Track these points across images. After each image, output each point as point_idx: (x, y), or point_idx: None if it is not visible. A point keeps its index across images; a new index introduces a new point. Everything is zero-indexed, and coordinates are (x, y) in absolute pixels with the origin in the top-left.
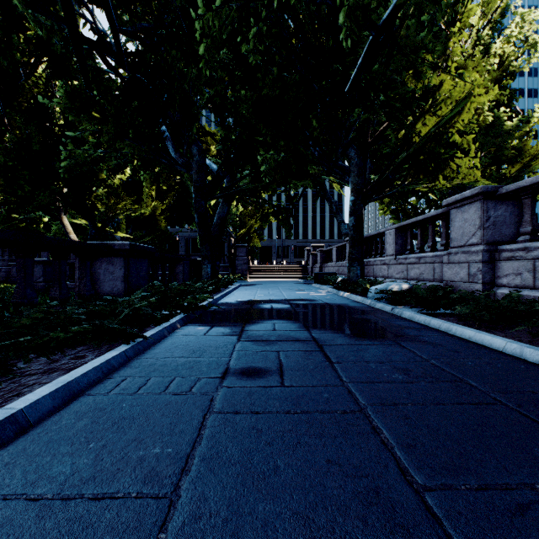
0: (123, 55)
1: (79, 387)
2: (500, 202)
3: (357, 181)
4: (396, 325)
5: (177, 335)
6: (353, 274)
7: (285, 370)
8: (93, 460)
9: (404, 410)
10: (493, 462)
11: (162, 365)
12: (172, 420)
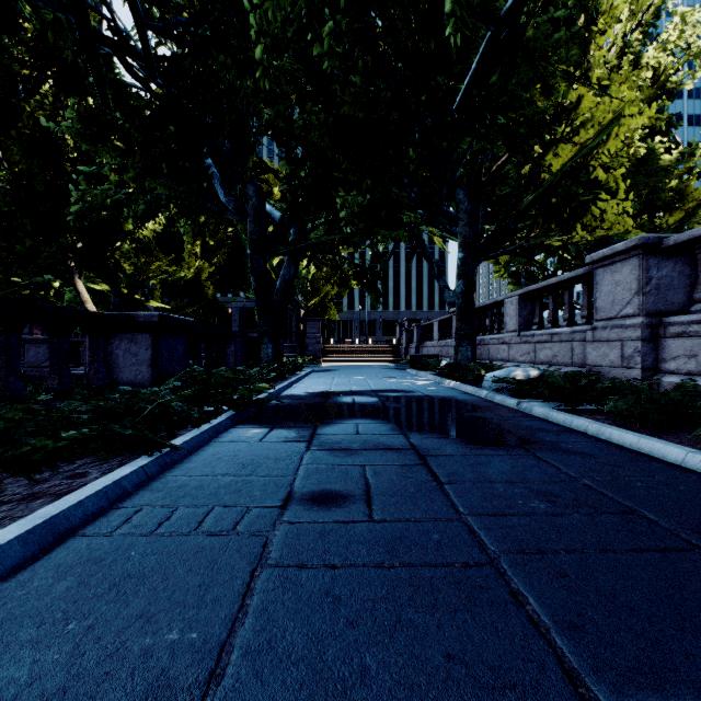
0: (152, 59)
1: (69, 524)
2: (665, 258)
3: (467, 232)
4: (525, 426)
5: (222, 441)
6: (461, 356)
7: (375, 494)
8: (69, 655)
9: (556, 562)
10: None
11: (197, 488)
12: (202, 580)
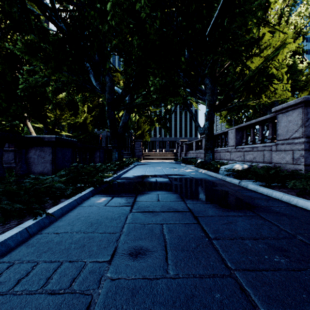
0: (56, 11)
1: None
2: None
3: (210, 99)
4: (247, 196)
5: (83, 206)
6: (207, 158)
7: (170, 249)
8: None
9: None
10: None
11: (57, 243)
12: None
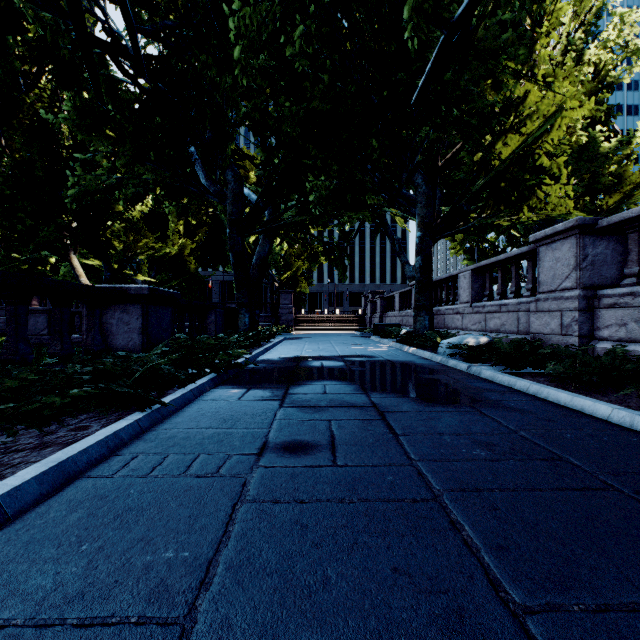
0: (142, 59)
1: (76, 468)
2: (600, 237)
3: (425, 213)
4: (474, 387)
5: (205, 400)
6: (420, 325)
7: (338, 444)
8: (85, 568)
9: (491, 498)
10: (613, 571)
11: (185, 439)
12: (192, 512)
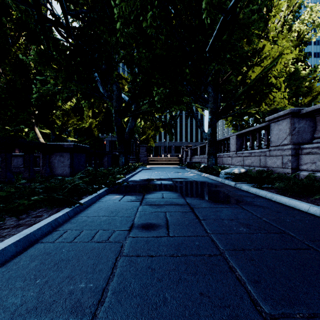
0: (70, 28)
1: (35, 238)
2: (302, 118)
3: (213, 106)
4: (238, 194)
5: (102, 201)
6: (210, 162)
7: (170, 225)
8: (37, 293)
9: (250, 254)
10: (316, 295)
11: (91, 222)
12: (94, 262)
